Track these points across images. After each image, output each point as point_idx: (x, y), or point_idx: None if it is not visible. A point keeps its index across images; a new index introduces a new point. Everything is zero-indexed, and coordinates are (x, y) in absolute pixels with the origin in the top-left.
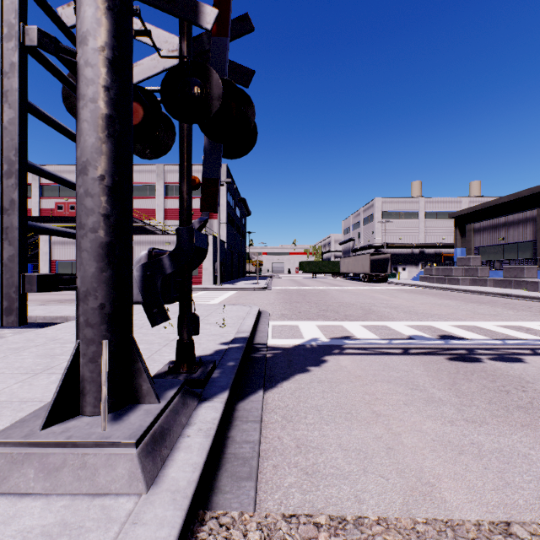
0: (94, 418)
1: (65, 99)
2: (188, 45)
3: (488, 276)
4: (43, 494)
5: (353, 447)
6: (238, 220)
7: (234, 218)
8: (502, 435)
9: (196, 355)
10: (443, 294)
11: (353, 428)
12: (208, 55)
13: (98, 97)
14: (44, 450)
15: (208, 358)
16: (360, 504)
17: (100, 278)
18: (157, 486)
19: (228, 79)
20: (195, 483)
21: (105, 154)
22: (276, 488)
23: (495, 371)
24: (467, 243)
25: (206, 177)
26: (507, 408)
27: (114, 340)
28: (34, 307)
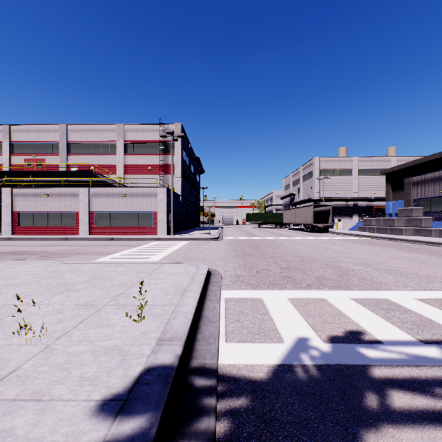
0: None
1: None
2: None
3: (431, 226)
4: None
5: None
6: (193, 177)
7: (189, 174)
8: None
9: None
10: (397, 245)
11: None
12: None
13: None
14: None
15: None
16: None
17: None
18: None
19: None
20: None
21: None
22: None
23: None
24: (405, 195)
25: None
26: None
27: None
28: None
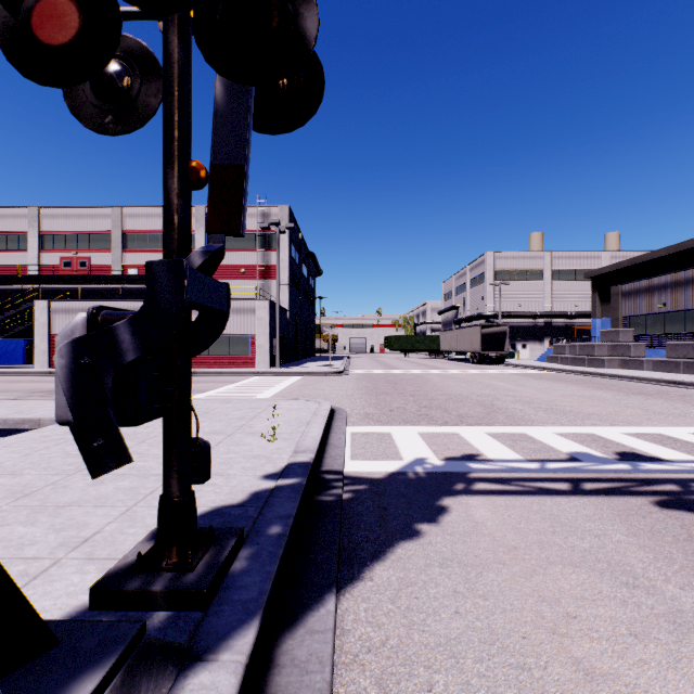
0: None
1: None
2: None
3: (644, 356)
4: None
5: None
6: (305, 281)
7: (300, 278)
8: None
9: (214, 506)
10: (587, 382)
11: None
12: None
13: None
14: None
15: (236, 512)
16: None
17: None
18: None
19: None
20: None
21: None
22: None
23: None
24: (612, 311)
25: (218, 163)
26: None
27: None
28: None
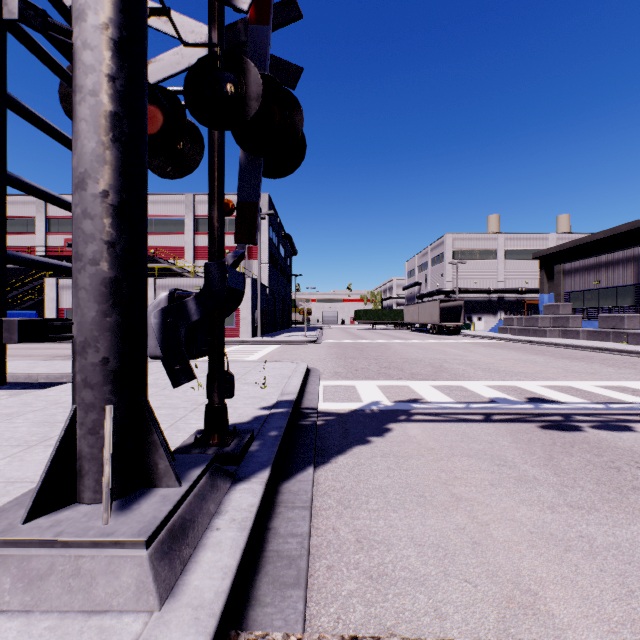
0: (95, 506)
1: (63, 100)
2: (220, 34)
3: (580, 327)
4: (23, 610)
5: (430, 542)
6: (282, 260)
7: (278, 257)
8: (618, 526)
9: (230, 423)
10: (527, 349)
11: (428, 516)
12: (245, 48)
13: (100, 89)
14: (25, 552)
15: (245, 426)
16: (442, 621)
17: (103, 324)
18: (174, 599)
19: (269, 75)
20: (225, 595)
21: (108, 164)
22: (331, 598)
23: (600, 443)
24: (555, 287)
25: (242, 200)
26: (620, 490)
27: (121, 405)
28: (35, 364)
